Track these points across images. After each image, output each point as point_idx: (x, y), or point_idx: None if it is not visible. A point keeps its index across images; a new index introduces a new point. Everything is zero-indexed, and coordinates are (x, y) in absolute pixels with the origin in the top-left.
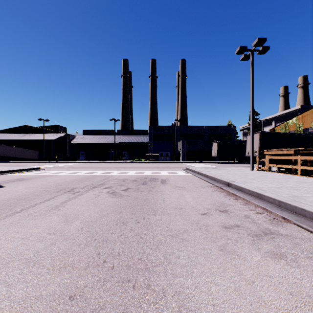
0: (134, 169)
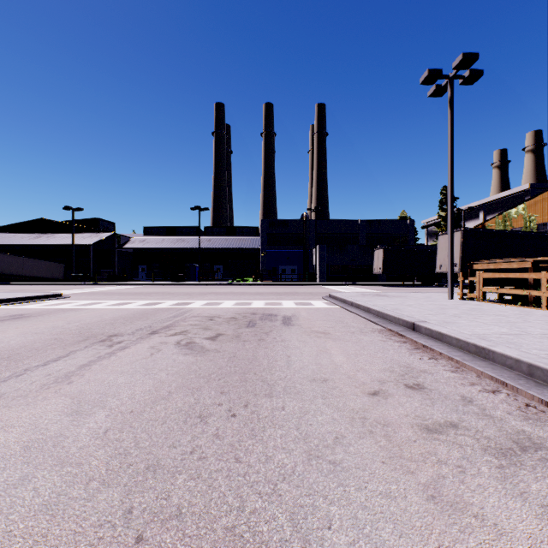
0: (234, 298)
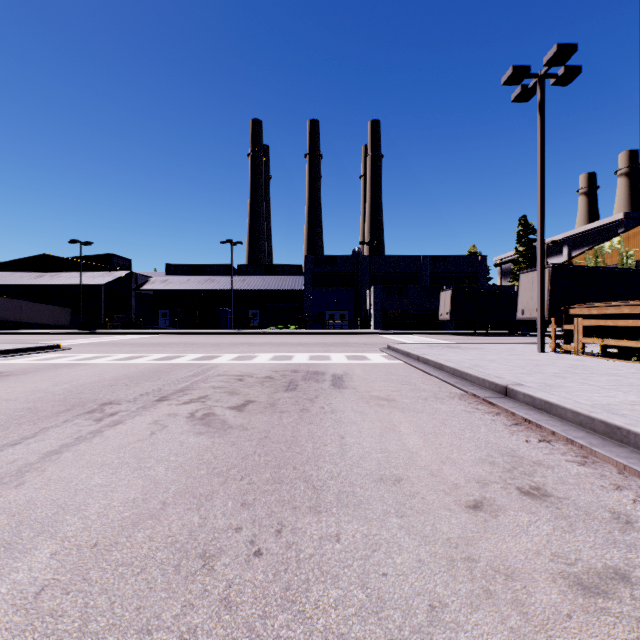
0: (271, 350)
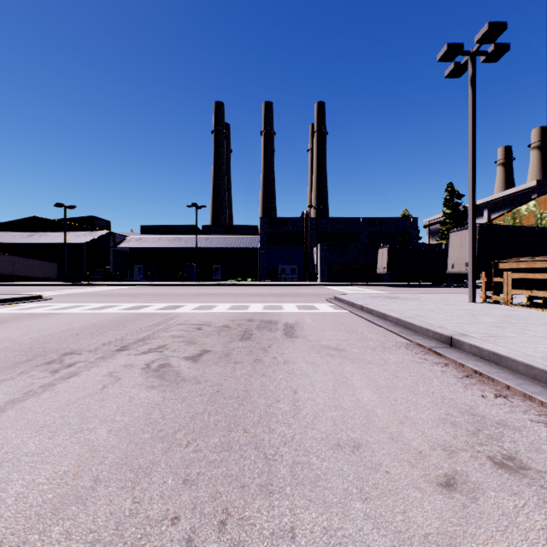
0: (230, 300)
